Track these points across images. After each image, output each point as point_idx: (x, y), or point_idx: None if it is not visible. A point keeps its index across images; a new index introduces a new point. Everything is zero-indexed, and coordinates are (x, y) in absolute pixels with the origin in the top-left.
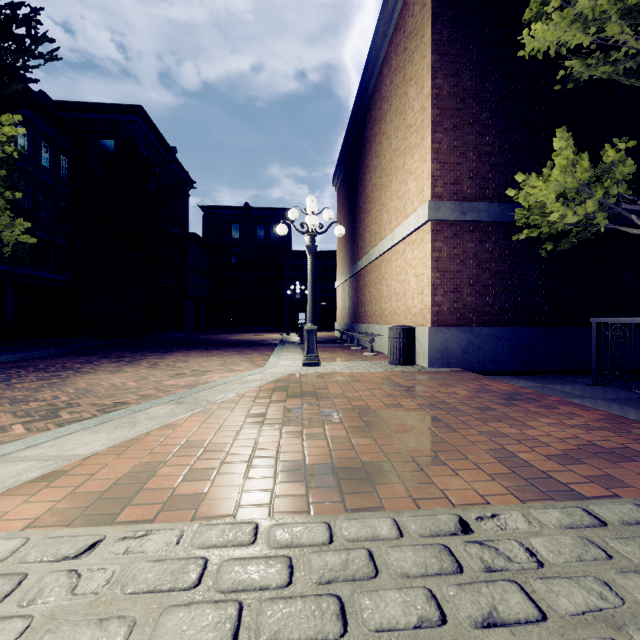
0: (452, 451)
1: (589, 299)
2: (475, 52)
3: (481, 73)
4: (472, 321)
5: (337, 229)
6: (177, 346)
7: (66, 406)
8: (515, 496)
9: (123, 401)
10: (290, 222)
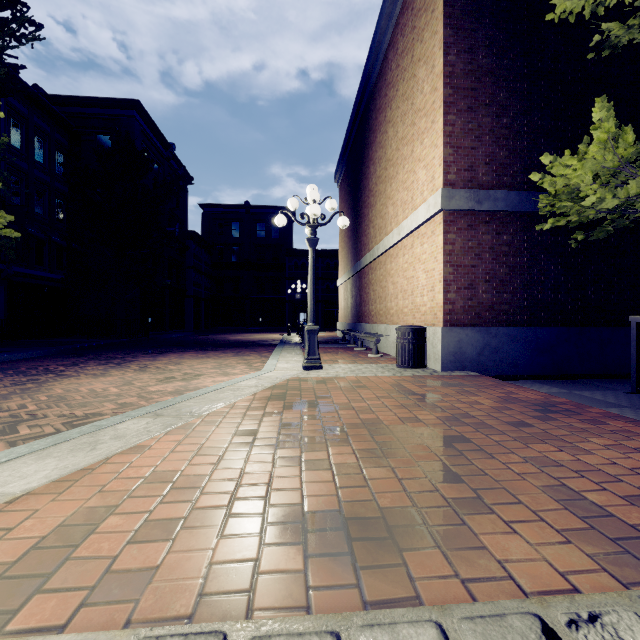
0: (495, 488)
1: (616, 296)
2: (491, 26)
3: (498, 49)
4: (488, 320)
5: (340, 220)
6: (173, 347)
7: (30, 418)
8: (606, 570)
9: (97, 411)
10: (289, 212)
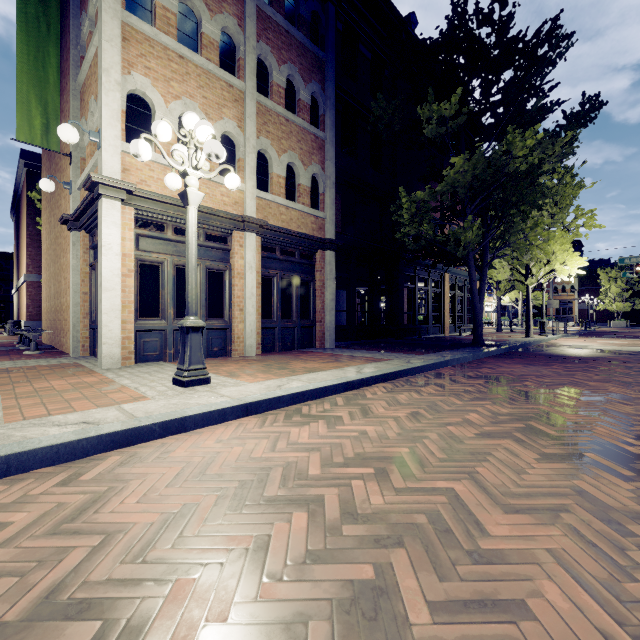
0: None
1: None
2: None
3: None
4: None
5: None
6: None
7: None
8: None
9: None
10: None
